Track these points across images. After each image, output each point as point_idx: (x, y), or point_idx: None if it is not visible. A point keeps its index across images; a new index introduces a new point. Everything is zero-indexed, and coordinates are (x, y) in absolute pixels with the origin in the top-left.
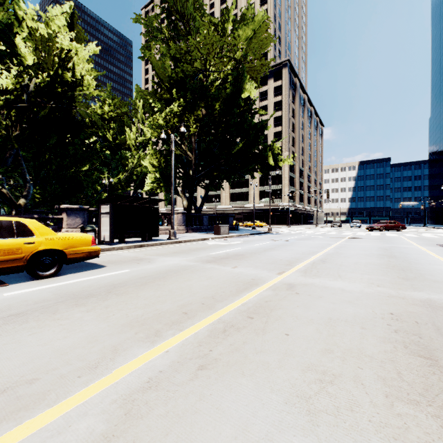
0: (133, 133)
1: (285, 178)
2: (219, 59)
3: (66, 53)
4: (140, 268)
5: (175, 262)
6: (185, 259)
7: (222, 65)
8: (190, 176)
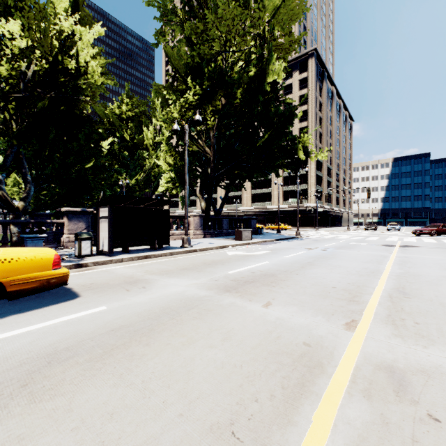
0: (150, 133)
1: (311, 177)
2: (240, 38)
3: (68, 36)
4: (123, 304)
5: (179, 290)
6: (195, 284)
7: (244, 44)
8: (208, 174)
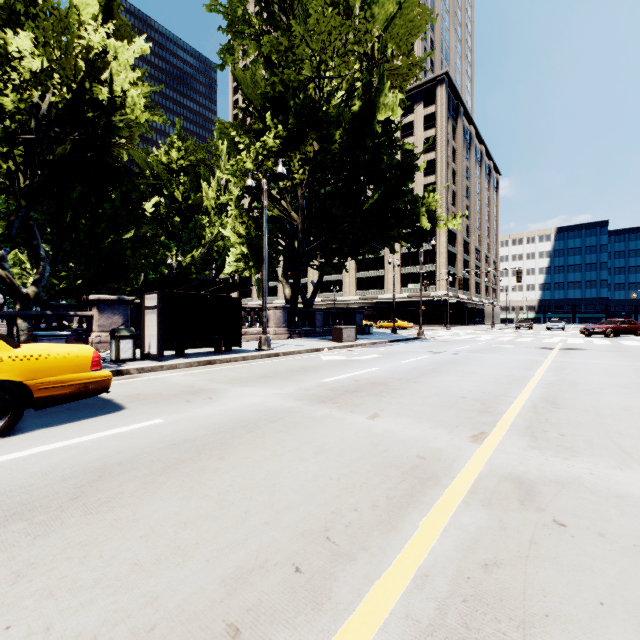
0: (212, 190)
1: (441, 255)
2: (340, 58)
3: (98, 55)
4: (184, 416)
5: (257, 400)
6: (278, 394)
7: (345, 68)
8: (295, 249)
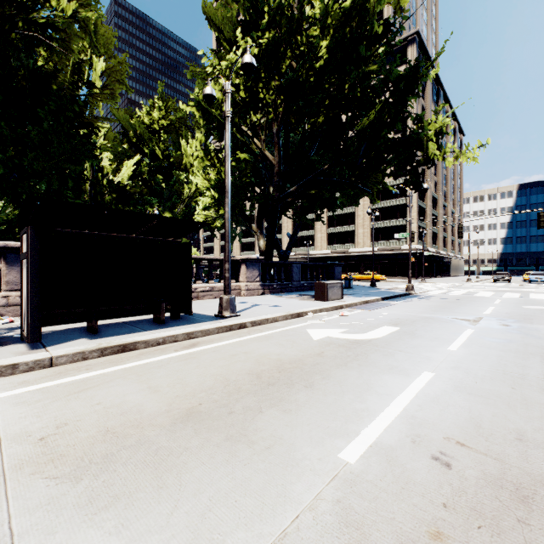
0: (190, 146)
1: (412, 209)
2: None
3: None
4: None
5: None
6: None
7: None
8: (270, 194)
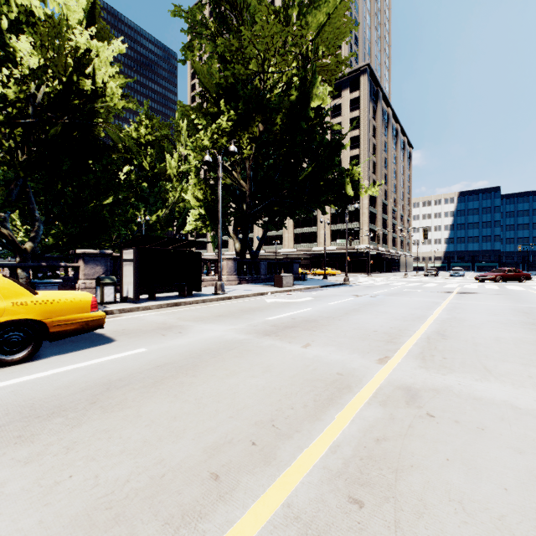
0: (174, 161)
1: (364, 214)
2: (280, 57)
3: (84, 54)
4: (162, 346)
5: (217, 334)
6: (233, 329)
7: (285, 65)
8: (244, 211)
